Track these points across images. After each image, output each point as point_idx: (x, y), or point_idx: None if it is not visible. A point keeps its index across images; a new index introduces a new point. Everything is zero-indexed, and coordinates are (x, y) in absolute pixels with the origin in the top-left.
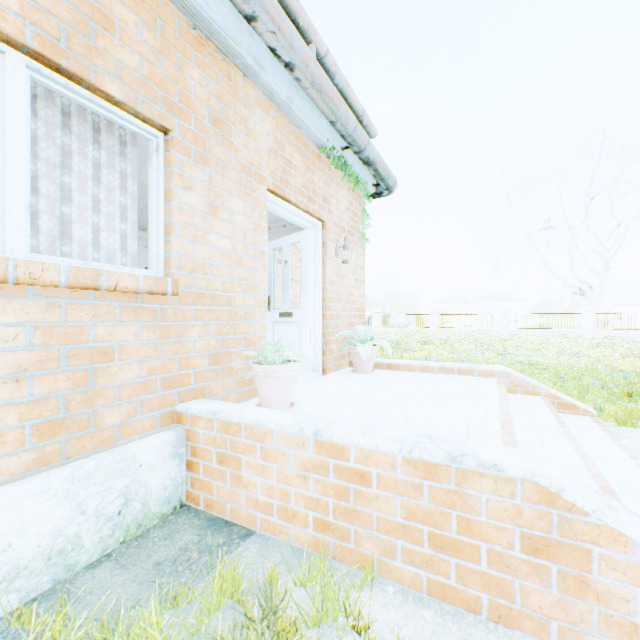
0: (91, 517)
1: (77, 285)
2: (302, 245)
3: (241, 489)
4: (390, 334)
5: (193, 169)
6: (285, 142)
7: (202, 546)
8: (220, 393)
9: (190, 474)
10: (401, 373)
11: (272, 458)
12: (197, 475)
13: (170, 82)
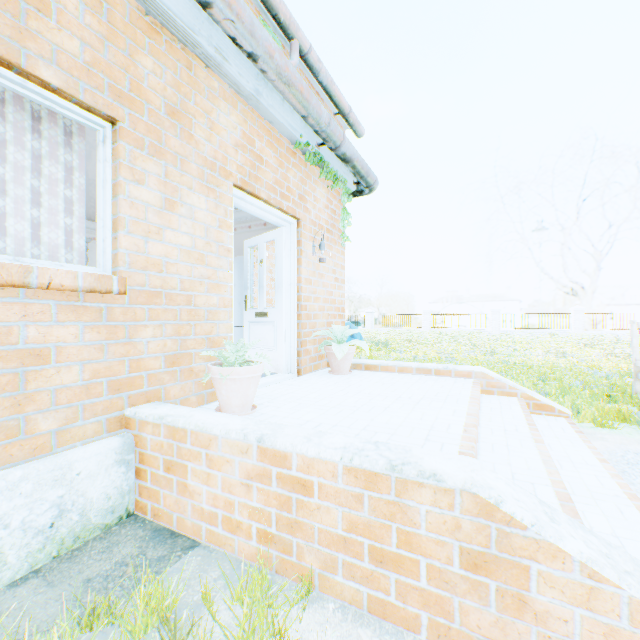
0: (16, 531)
1: (0, 282)
2: (277, 243)
3: (187, 498)
4: (381, 334)
5: (146, 162)
6: (255, 137)
7: (140, 560)
8: (178, 396)
9: (138, 482)
10: (378, 374)
11: (217, 466)
12: (145, 483)
13: (118, 69)
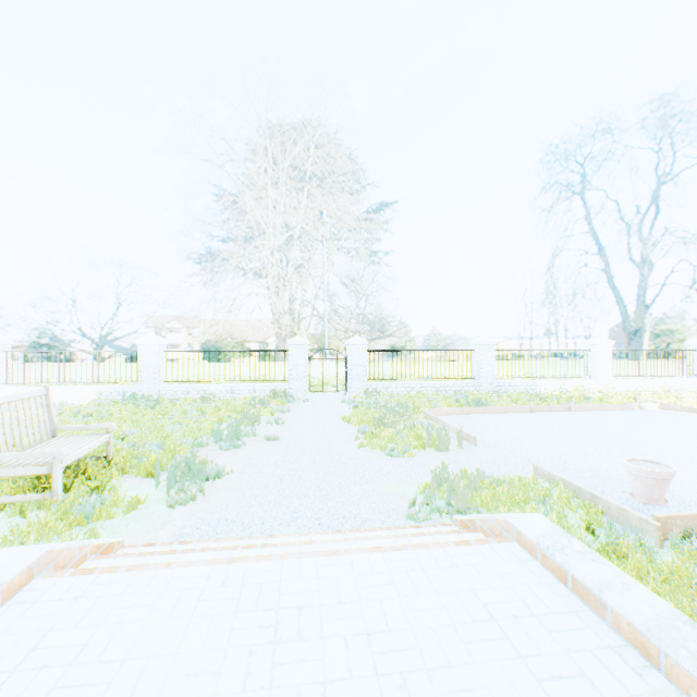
0: None
1: None
2: None
3: None
4: None
5: None
6: None
7: None
8: None
9: None
10: None
11: None
12: None
13: None
